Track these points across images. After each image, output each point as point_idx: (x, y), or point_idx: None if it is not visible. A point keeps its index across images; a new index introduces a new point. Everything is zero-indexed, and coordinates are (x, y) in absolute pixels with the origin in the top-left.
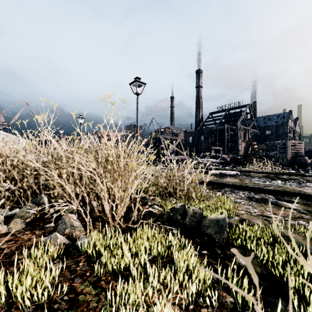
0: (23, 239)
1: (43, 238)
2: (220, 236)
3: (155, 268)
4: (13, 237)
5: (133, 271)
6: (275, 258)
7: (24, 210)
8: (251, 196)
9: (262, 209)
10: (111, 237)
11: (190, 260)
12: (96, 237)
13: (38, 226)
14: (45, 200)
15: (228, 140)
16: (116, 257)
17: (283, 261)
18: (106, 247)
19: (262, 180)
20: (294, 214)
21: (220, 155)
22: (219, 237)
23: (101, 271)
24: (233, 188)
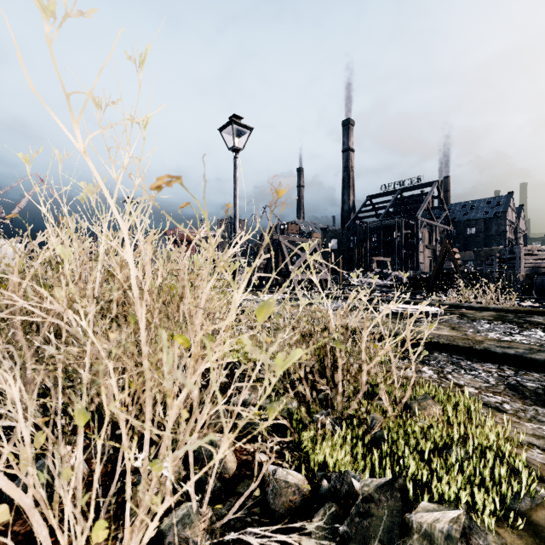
0: None
1: None
2: None
3: None
4: None
5: None
6: None
7: None
8: (512, 381)
9: None
10: None
11: None
12: None
13: None
14: None
15: (402, 244)
16: None
17: None
18: None
19: (499, 329)
20: None
21: (389, 273)
22: None
23: None
24: (454, 354)
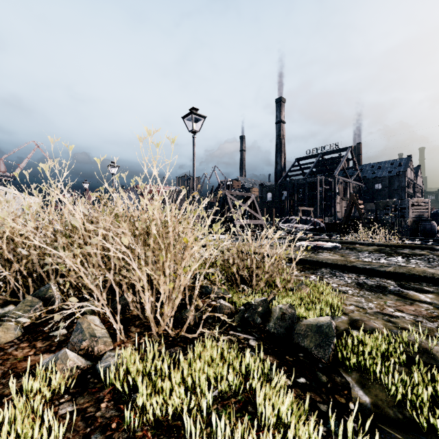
0: (16, 357)
1: (47, 355)
2: (324, 352)
3: (224, 415)
4: (0, 354)
5: (188, 426)
6: (416, 392)
7: (21, 308)
8: (361, 281)
9: (380, 303)
10: (153, 354)
11: (284, 404)
12: (130, 356)
13: (42, 334)
14: (55, 291)
15: (322, 197)
16: (161, 397)
17: (429, 397)
18: (145, 373)
19: (373, 256)
20: (430, 311)
21: (310, 219)
22: (323, 354)
23: (135, 420)
24: (334, 269)
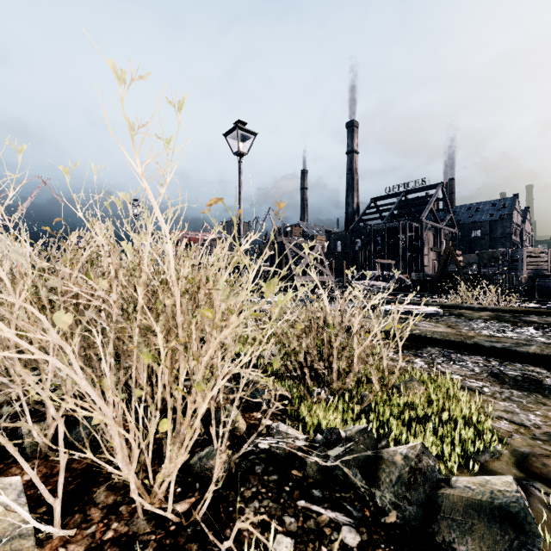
0: None
1: None
2: None
3: None
4: None
5: None
6: None
7: None
8: (496, 370)
9: (547, 414)
10: None
11: None
12: None
13: None
14: None
15: (406, 247)
16: None
17: None
18: None
19: (494, 327)
20: None
21: (393, 275)
22: None
23: None
24: (446, 349)
